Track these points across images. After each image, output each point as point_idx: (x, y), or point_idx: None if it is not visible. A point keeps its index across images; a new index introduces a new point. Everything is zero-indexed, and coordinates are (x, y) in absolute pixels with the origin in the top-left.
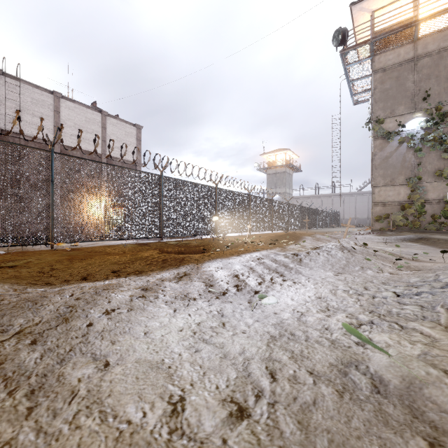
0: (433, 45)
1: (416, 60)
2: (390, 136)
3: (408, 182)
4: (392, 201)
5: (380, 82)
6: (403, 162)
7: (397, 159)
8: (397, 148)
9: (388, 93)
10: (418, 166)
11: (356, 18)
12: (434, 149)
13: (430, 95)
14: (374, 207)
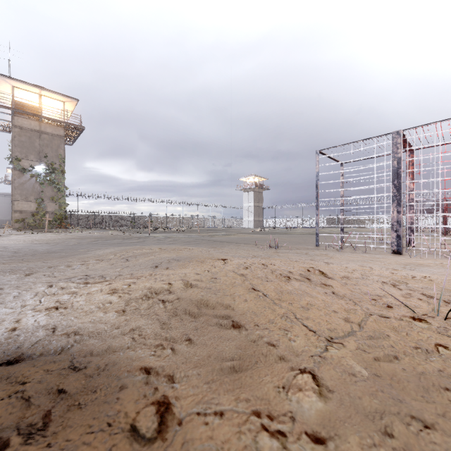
0: (50, 130)
1: (41, 133)
2: (25, 171)
3: (36, 200)
4: (27, 211)
5: (19, 135)
6: (34, 188)
7: (30, 186)
8: (30, 179)
9: (24, 144)
10: (42, 193)
11: (0, 81)
12: (50, 185)
13: (48, 156)
14: (15, 213)
